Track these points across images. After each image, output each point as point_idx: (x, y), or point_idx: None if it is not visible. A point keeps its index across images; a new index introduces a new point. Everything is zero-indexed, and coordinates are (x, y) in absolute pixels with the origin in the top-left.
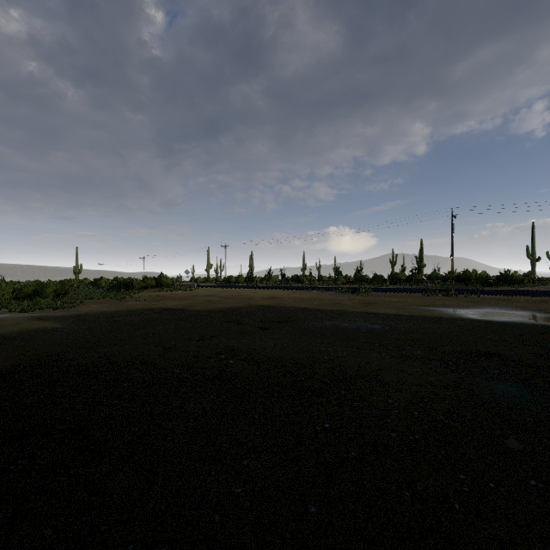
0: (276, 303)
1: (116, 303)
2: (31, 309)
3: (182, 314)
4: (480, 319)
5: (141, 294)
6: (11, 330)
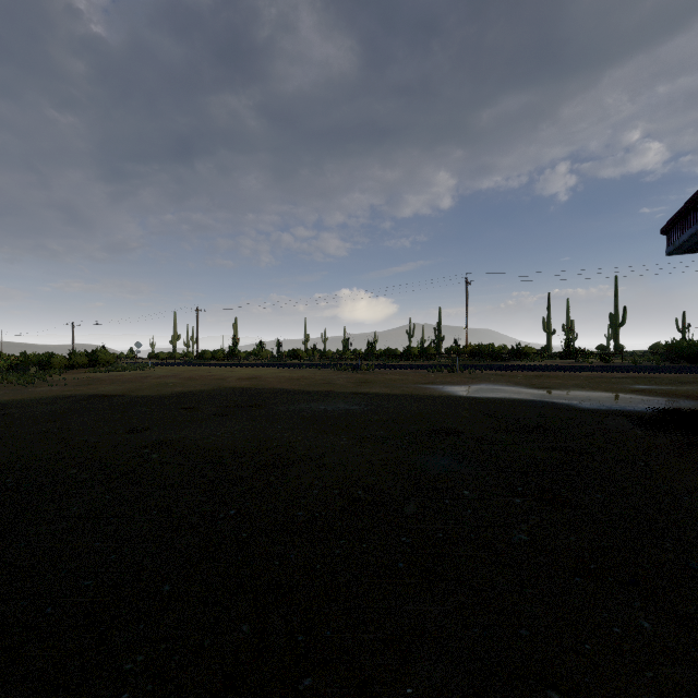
0: (253, 385)
1: (16, 390)
2: None
3: (116, 401)
4: (468, 396)
5: (63, 376)
6: None
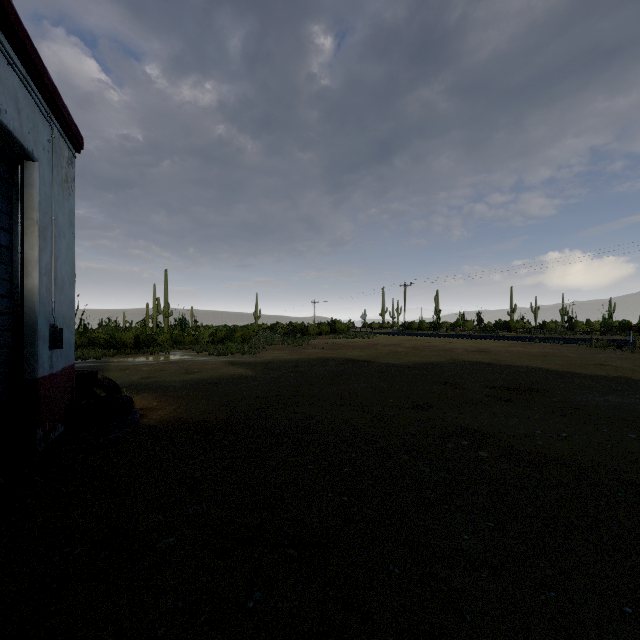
0: (492, 360)
1: (295, 350)
2: (225, 354)
3: (371, 367)
4: None
5: (316, 341)
6: (213, 375)
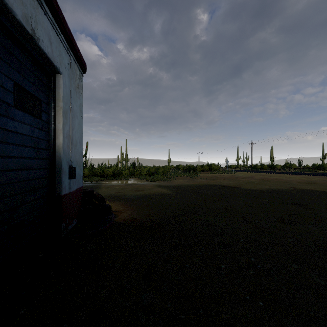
0: (323, 189)
1: (191, 180)
2: (154, 180)
3: (239, 191)
4: None
5: (201, 174)
6: (150, 192)
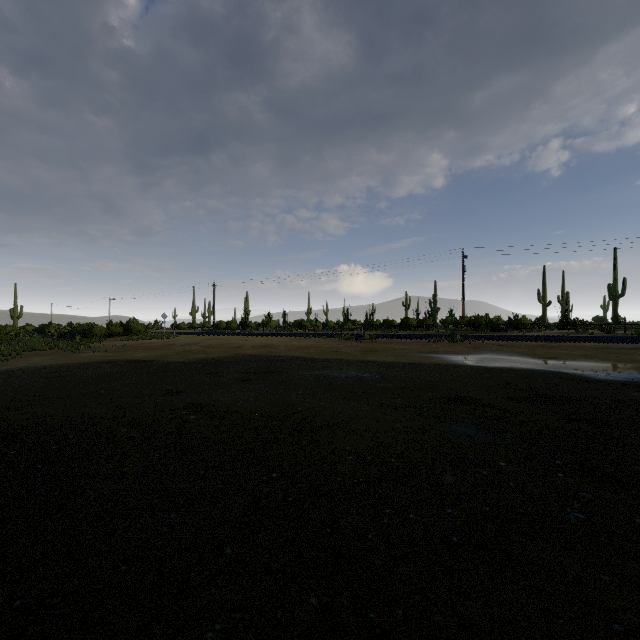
0: (267, 352)
1: (66, 355)
2: None
3: (150, 366)
4: (475, 365)
5: (103, 343)
6: None
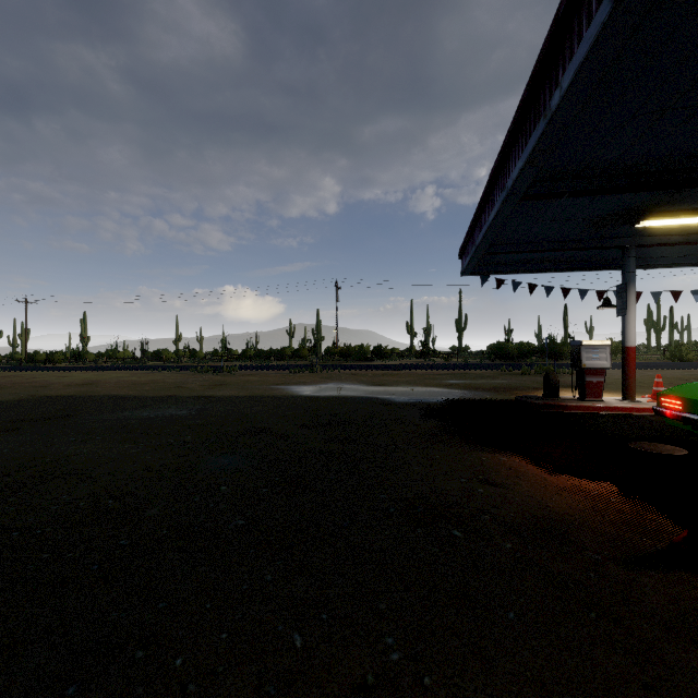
0: (81, 392)
1: None
2: None
3: None
4: (309, 395)
5: None
6: None
